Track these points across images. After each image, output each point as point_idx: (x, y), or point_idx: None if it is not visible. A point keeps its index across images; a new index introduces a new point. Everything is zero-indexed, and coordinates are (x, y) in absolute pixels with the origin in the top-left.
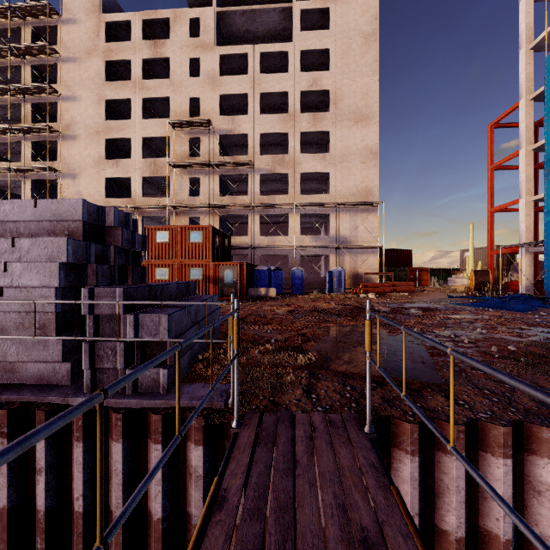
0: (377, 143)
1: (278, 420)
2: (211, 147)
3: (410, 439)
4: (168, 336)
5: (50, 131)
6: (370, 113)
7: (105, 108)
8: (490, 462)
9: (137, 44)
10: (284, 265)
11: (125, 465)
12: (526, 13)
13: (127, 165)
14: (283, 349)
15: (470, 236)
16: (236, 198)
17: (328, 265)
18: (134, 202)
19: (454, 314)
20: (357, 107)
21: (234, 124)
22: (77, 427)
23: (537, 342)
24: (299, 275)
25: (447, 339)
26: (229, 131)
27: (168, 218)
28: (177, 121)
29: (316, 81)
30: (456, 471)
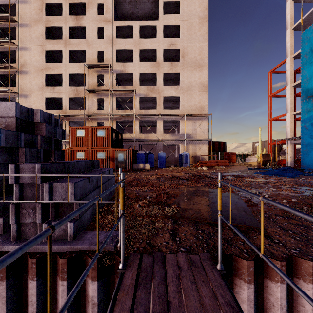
0: (207, 81)
1: (153, 261)
2: (111, 80)
3: (248, 272)
4: (74, 198)
5: (11, 68)
6: (203, 63)
7: (46, 55)
8: (302, 286)
9: (65, 17)
10: (153, 150)
11: (38, 297)
12: (290, 9)
13: (59, 90)
14: (155, 204)
15: (259, 134)
16: (126, 110)
17: (179, 151)
18: (64, 112)
19: (254, 178)
20: (196, 59)
21: (124, 67)
22: (1, 270)
23: (307, 196)
24: (163, 156)
25: None
26: (122, 71)
27: (84, 122)
28: (90, 64)
29: (173, 43)
30: (280, 293)
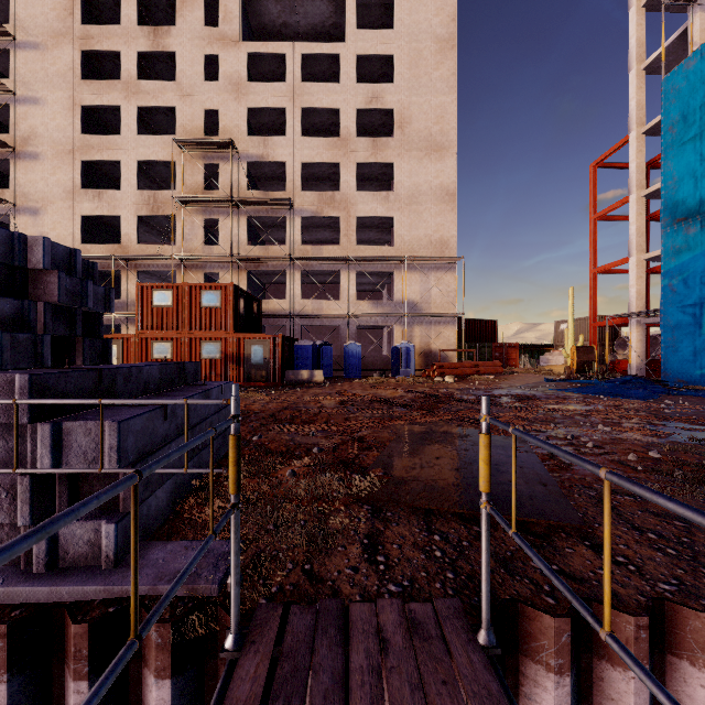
0: (455, 182)
1: (316, 623)
2: (235, 178)
3: (555, 645)
4: (118, 461)
5: None
6: (447, 141)
7: (82, 117)
8: (687, 676)
9: (128, 30)
10: (334, 339)
11: None
12: (637, 25)
13: (115, 198)
14: (329, 467)
15: (570, 303)
16: (270, 248)
17: (392, 340)
18: (125, 250)
19: (559, 403)
20: (430, 134)
21: (266, 148)
22: None
23: (682, 444)
24: (354, 352)
25: (563, 443)
26: (260, 158)
27: (174, 274)
28: (186, 140)
29: (377, 96)
30: (634, 698)
